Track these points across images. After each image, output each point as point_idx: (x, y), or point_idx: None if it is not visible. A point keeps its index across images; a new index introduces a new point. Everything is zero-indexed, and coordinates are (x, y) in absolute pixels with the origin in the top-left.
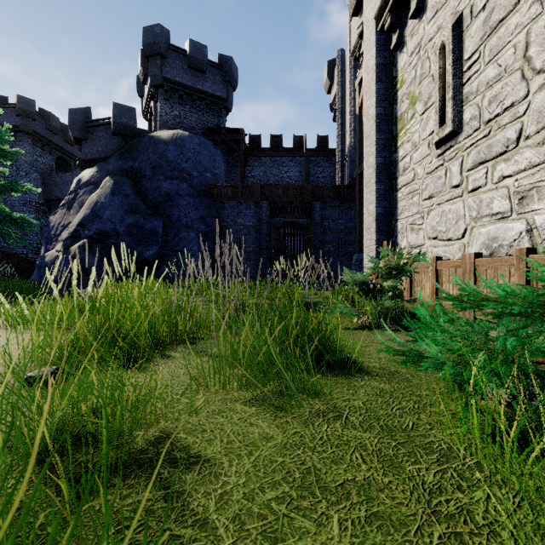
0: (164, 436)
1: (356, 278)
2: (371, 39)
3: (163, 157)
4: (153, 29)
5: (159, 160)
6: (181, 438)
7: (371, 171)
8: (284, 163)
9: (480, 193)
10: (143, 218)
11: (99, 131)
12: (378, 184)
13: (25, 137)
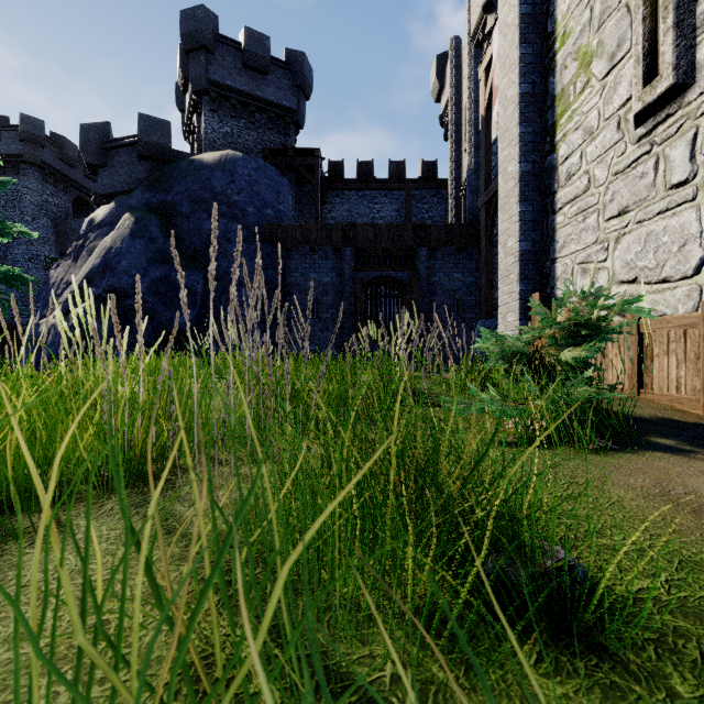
0: None
1: (505, 347)
2: None
3: (206, 187)
4: (195, 12)
5: (201, 191)
6: None
7: (511, 185)
8: (376, 198)
9: None
10: (175, 270)
11: (121, 154)
12: (523, 204)
13: (32, 170)
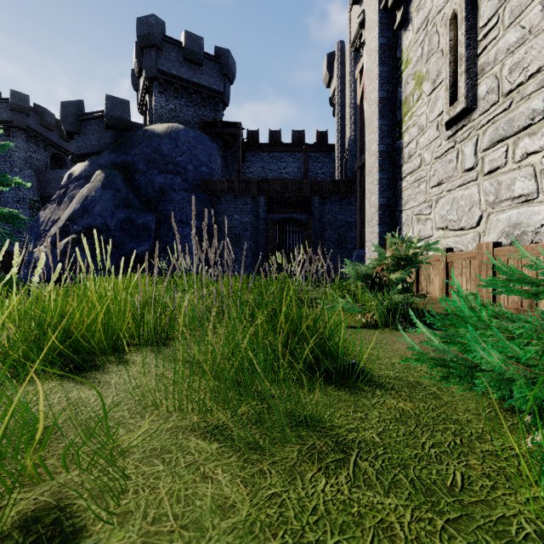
0: (53, 504)
1: (359, 271)
2: (374, 19)
3: (157, 150)
4: (148, 19)
5: (153, 154)
6: (78, 510)
7: (374, 160)
8: (283, 158)
9: (499, 175)
10: (135, 213)
11: (92, 125)
12: (381, 173)
13: (19, 133)
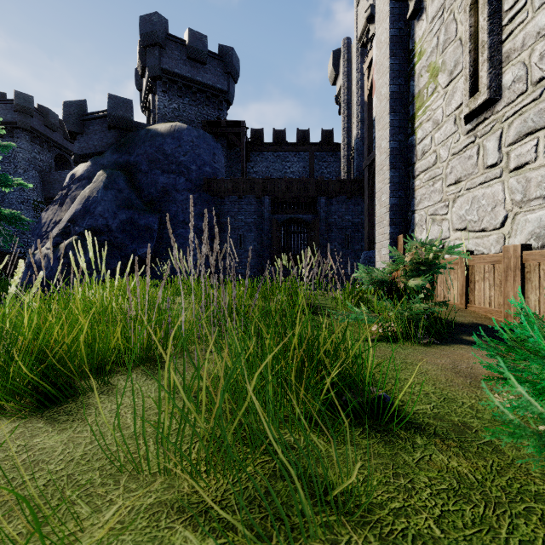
0: None
1: (373, 276)
2: (384, 9)
3: (160, 150)
4: (151, 18)
5: (156, 153)
6: None
7: (384, 157)
8: (288, 158)
9: (527, 171)
10: (138, 214)
11: (94, 125)
12: (392, 171)
13: (23, 134)
